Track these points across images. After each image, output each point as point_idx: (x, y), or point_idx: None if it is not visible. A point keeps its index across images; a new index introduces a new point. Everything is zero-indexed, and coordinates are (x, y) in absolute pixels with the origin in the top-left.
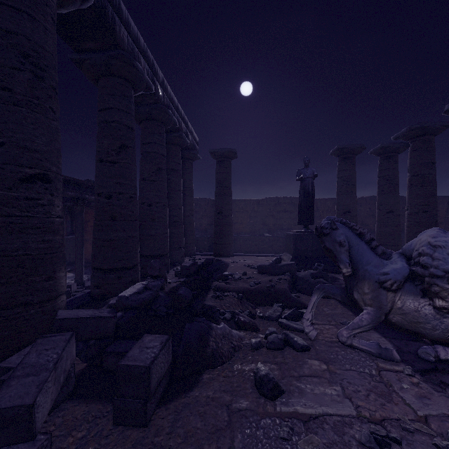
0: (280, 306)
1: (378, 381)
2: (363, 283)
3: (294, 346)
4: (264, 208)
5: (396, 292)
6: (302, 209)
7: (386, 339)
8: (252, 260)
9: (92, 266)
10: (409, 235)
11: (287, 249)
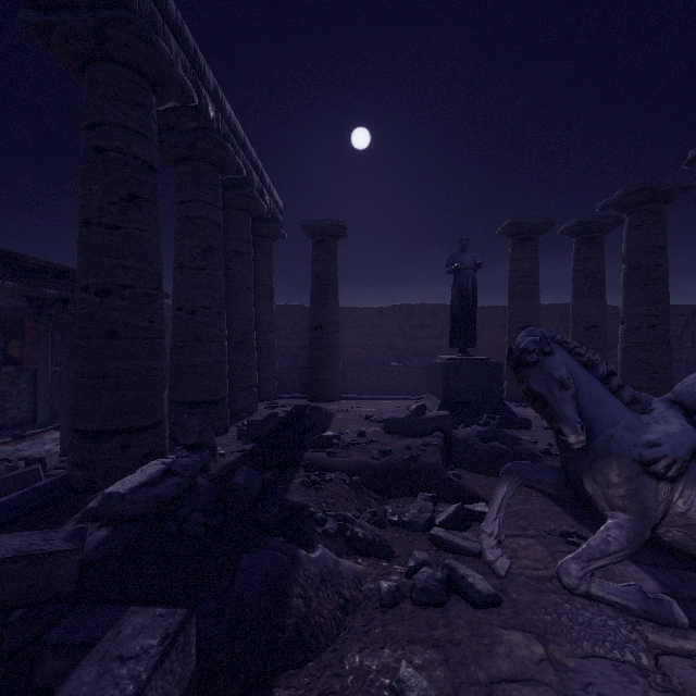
0: (430, 498)
1: (662, 687)
2: (608, 463)
3: (468, 597)
4: (390, 321)
5: (673, 481)
6: (456, 321)
7: (640, 569)
8: (373, 407)
9: (70, 425)
10: (626, 364)
11: (431, 388)
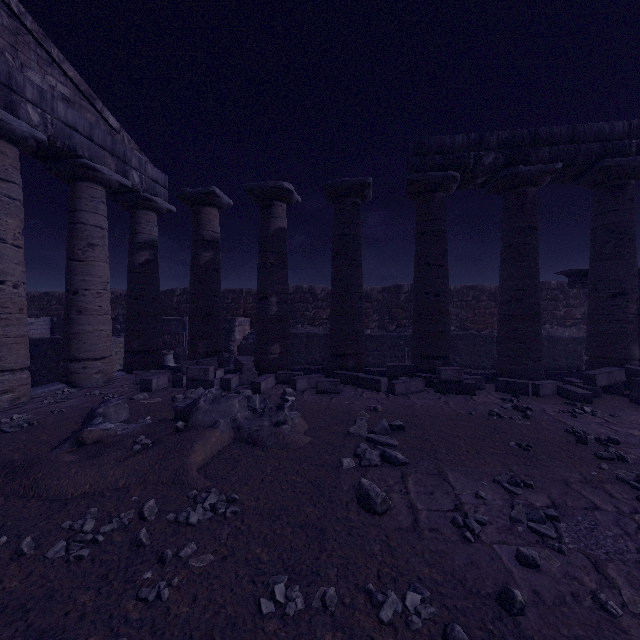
0: None
1: None
2: None
3: None
4: None
5: None
6: None
7: None
8: None
9: None
10: None
11: None
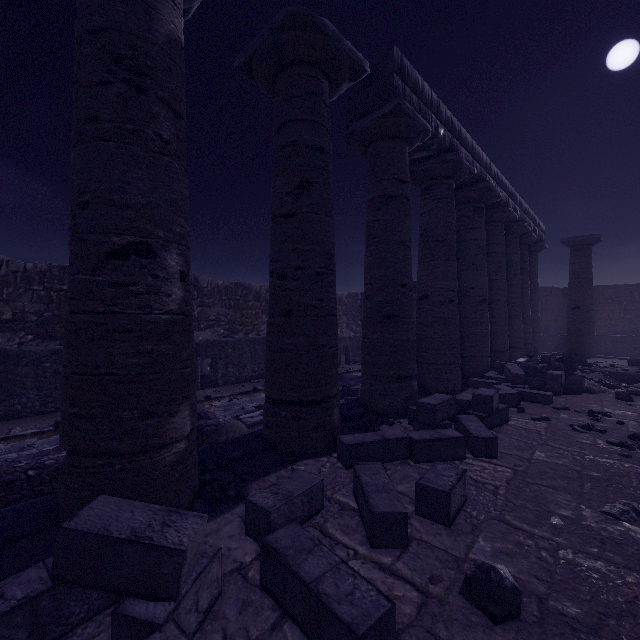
0: None
1: None
2: None
3: None
4: None
5: None
6: None
7: None
8: (625, 363)
9: None
10: None
11: None
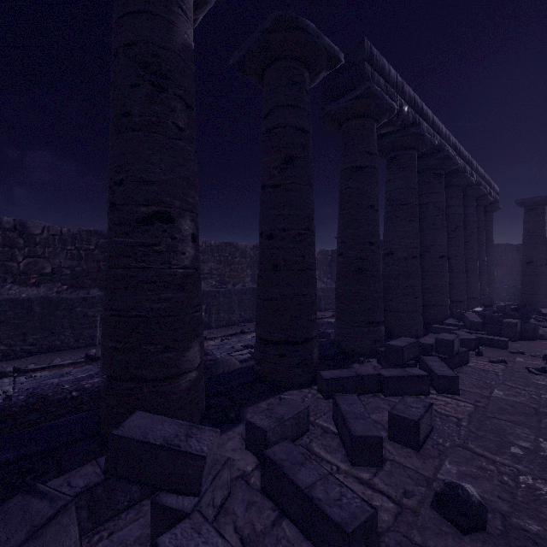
0: None
1: None
2: None
3: None
4: None
5: None
6: None
7: None
8: None
9: None
10: None
11: None
